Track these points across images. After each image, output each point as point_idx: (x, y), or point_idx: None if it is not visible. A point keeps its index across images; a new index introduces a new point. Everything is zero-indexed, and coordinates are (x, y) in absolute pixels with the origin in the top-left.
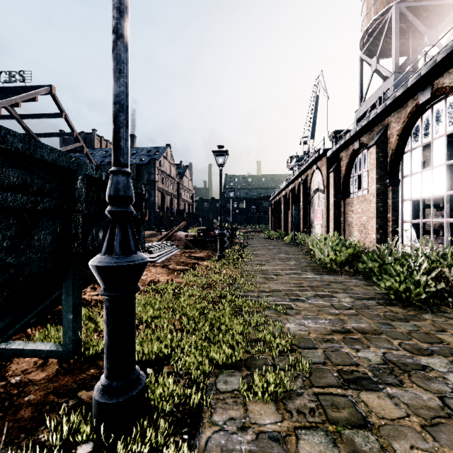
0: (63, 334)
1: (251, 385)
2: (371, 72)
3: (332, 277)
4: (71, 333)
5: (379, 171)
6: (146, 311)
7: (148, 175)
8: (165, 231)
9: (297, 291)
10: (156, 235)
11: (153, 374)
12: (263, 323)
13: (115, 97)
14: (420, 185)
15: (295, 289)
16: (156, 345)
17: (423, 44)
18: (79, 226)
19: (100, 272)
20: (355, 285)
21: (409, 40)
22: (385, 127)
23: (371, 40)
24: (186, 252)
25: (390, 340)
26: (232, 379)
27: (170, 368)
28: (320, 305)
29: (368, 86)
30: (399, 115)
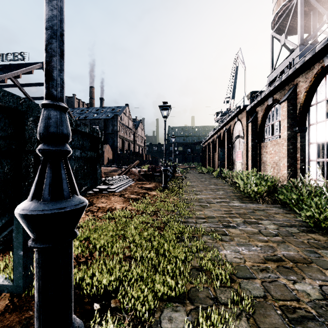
0: (13, 269)
1: (196, 324)
2: (281, 46)
3: (255, 205)
4: (21, 269)
5: (289, 121)
6: (100, 238)
7: (112, 127)
8: (124, 167)
9: (228, 218)
10: (117, 170)
11: (97, 315)
12: (202, 249)
13: (47, 21)
14: (325, 131)
15: (226, 216)
16: (105, 276)
17: (323, 22)
18: (31, 165)
19: (24, 222)
20: (276, 213)
21: (310, 21)
22: (294, 86)
23: (280, 21)
24: (139, 183)
25: (322, 271)
26: (176, 315)
27: (116, 302)
28: (249, 231)
29: (278, 57)
30: (307, 76)
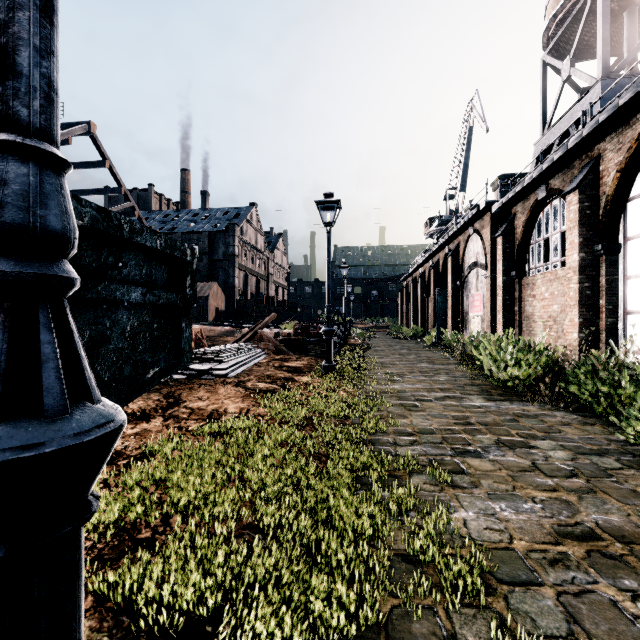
0: None
1: None
2: (562, 81)
3: (516, 405)
4: None
5: (584, 231)
6: (188, 483)
7: (224, 248)
8: (248, 326)
9: (463, 434)
10: (233, 332)
11: None
12: (412, 506)
13: None
14: None
15: (458, 430)
16: (192, 581)
17: None
18: None
19: None
20: (563, 423)
21: (622, 30)
22: (594, 160)
23: (561, 32)
24: (276, 359)
25: None
26: None
27: None
28: (512, 465)
29: (556, 104)
30: (621, 138)
